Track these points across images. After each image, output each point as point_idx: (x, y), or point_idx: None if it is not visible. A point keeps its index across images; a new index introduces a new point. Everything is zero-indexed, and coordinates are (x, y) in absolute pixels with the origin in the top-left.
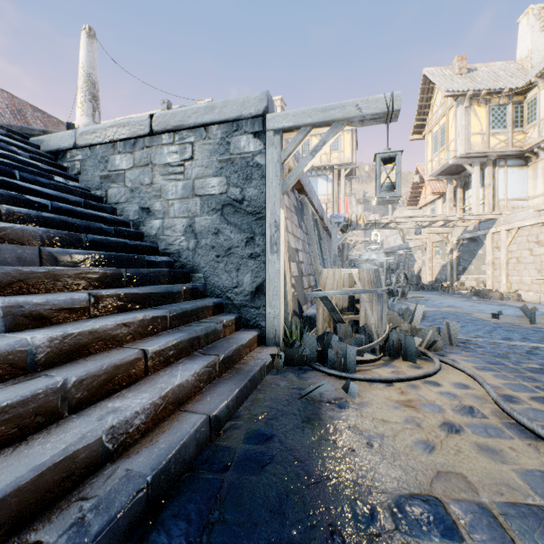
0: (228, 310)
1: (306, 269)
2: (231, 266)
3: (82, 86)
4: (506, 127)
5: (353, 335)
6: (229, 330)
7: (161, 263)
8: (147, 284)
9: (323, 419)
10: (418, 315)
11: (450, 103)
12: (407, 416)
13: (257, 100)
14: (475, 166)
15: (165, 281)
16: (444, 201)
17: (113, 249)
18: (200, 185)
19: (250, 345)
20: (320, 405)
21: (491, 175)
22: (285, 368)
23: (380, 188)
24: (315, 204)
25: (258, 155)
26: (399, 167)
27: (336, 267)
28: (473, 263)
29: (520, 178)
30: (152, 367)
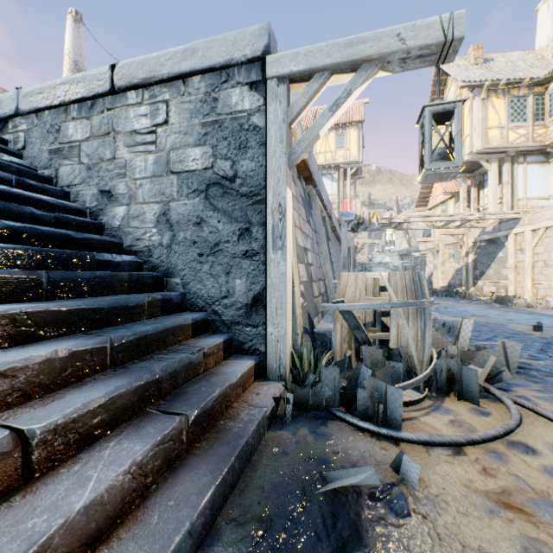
0: (214, 329)
1: (316, 272)
2: (219, 268)
3: (68, 74)
4: (526, 121)
5: (385, 362)
6: (214, 359)
7: (123, 263)
8: (90, 294)
9: (371, 550)
10: (466, 333)
11: (466, 95)
12: (522, 537)
13: (255, 36)
14: (492, 162)
15: (122, 290)
16: (456, 202)
17: (45, 243)
18: (177, 158)
19: (243, 382)
20: (358, 507)
21: (510, 172)
22: (294, 415)
23: (430, 155)
24: (324, 198)
25: (256, 115)
26: (458, 125)
27: (346, 271)
28: (492, 267)
29: (541, 176)
30: (45, 460)
